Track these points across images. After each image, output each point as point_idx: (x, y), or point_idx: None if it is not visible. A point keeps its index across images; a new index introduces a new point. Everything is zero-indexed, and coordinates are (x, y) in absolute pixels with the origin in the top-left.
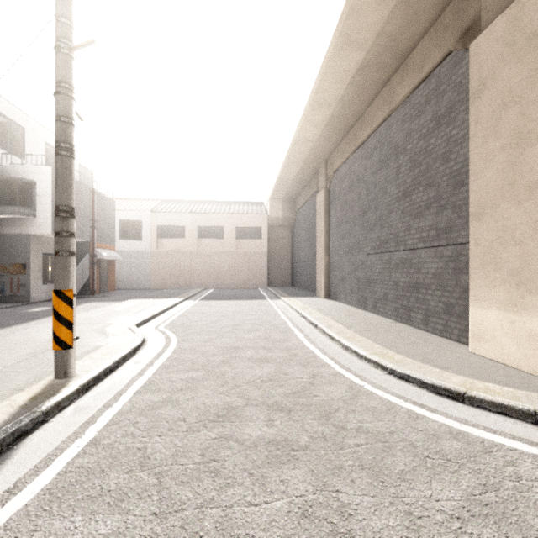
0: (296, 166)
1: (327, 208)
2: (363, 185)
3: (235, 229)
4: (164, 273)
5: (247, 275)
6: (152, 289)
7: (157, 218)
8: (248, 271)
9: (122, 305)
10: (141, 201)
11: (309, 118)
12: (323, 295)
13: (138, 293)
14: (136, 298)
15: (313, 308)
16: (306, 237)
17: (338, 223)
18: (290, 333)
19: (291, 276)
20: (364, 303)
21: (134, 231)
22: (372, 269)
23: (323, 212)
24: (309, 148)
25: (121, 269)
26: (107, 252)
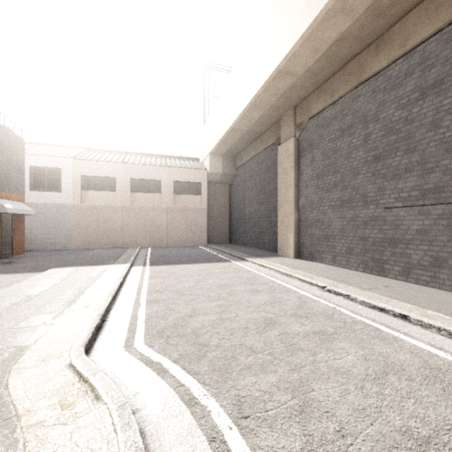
0: (258, 112)
1: (297, 159)
2: (377, 124)
3: (173, 184)
4: (90, 231)
5: (186, 232)
6: (75, 249)
7: (81, 167)
8: (187, 228)
9: (39, 281)
10: (59, 147)
11: (316, 32)
12: (292, 254)
13: (58, 256)
14: (59, 266)
15: (317, 276)
16: (254, 193)
17: (318, 174)
18: (395, 340)
19: (229, 233)
20: (379, 267)
21: (50, 181)
22: (401, 226)
23: (292, 163)
24: (287, 86)
25: (33, 226)
26: (12, 204)
